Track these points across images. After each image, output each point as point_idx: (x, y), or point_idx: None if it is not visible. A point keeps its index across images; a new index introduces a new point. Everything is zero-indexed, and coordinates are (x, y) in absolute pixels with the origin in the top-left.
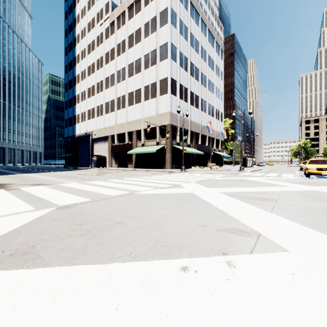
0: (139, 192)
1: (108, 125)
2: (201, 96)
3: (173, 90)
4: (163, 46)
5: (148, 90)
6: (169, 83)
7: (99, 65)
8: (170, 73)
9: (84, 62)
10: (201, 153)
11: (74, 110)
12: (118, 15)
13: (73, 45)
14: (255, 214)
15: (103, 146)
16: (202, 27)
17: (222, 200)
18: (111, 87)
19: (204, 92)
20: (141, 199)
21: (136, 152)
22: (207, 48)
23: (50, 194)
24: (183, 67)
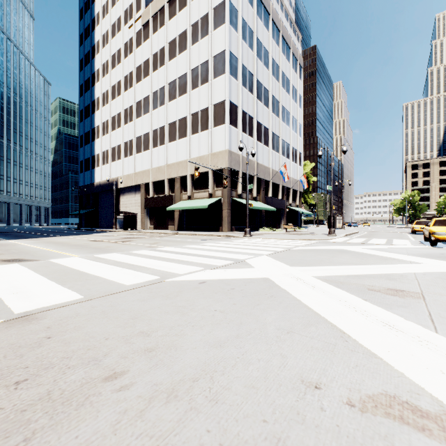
0: (176, 278)
1: (140, 169)
2: (272, 129)
3: (233, 119)
4: (218, 56)
5: (198, 119)
6: (228, 108)
7: (127, 84)
8: (228, 94)
9: (106, 79)
10: (272, 209)
11: (93, 147)
12: (155, 13)
13: (91, 56)
14: (411, 341)
15: (133, 200)
16: (273, 31)
17: (326, 297)
18: (145, 115)
19: (276, 123)
20: (177, 294)
21: (179, 207)
22: (280, 62)
23: (17, 284)
24: (247, 86)
